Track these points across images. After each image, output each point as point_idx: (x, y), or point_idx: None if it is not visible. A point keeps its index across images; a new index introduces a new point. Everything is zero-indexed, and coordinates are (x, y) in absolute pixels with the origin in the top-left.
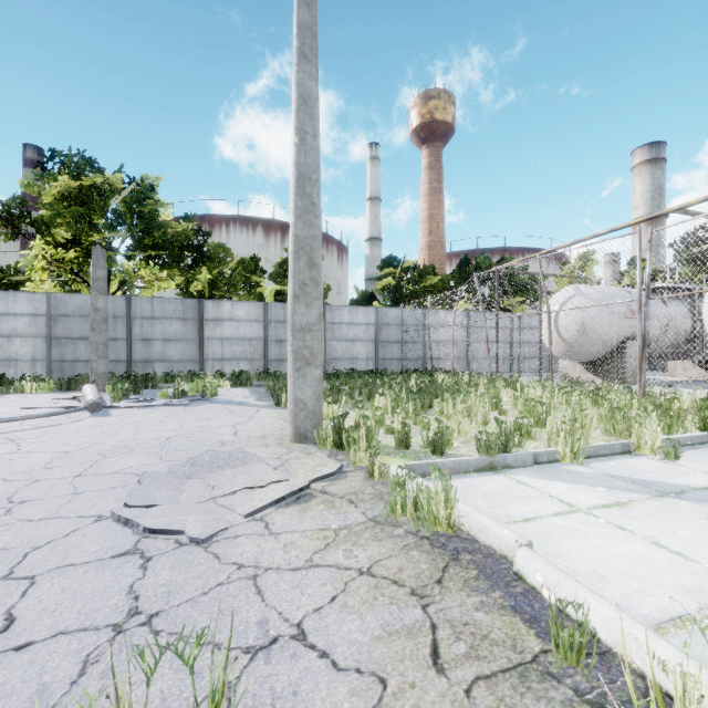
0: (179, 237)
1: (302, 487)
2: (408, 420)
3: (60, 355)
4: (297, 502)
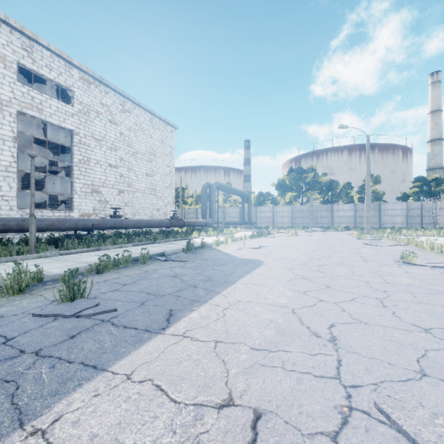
0: (324, 184)
1: None
2: None
3: (294, 222)
4: None
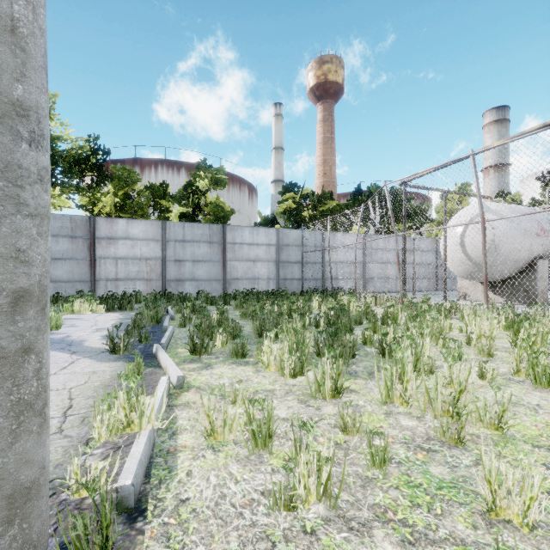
0: (73, 153)
1: None
2: (324, 404)
3: None
4: None
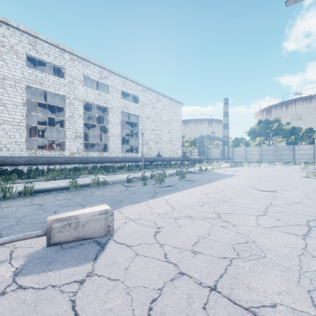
0: (287, 130)
1: (314, 167)
2: None
3: (262, 158)
4: (314, 167)
